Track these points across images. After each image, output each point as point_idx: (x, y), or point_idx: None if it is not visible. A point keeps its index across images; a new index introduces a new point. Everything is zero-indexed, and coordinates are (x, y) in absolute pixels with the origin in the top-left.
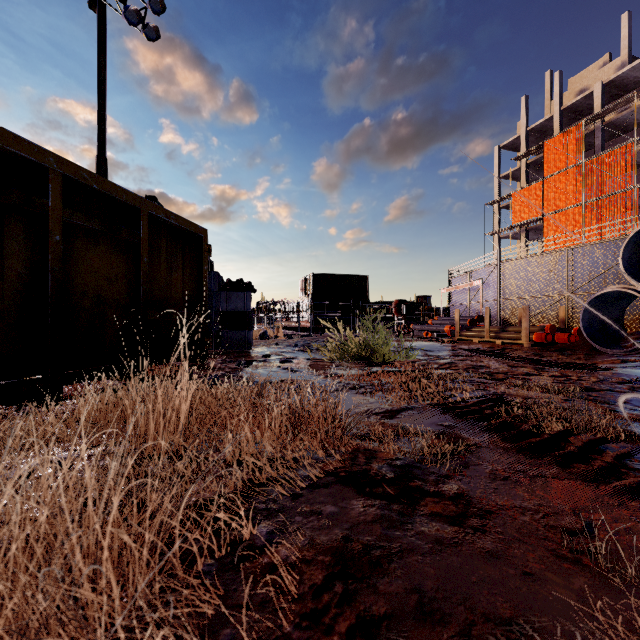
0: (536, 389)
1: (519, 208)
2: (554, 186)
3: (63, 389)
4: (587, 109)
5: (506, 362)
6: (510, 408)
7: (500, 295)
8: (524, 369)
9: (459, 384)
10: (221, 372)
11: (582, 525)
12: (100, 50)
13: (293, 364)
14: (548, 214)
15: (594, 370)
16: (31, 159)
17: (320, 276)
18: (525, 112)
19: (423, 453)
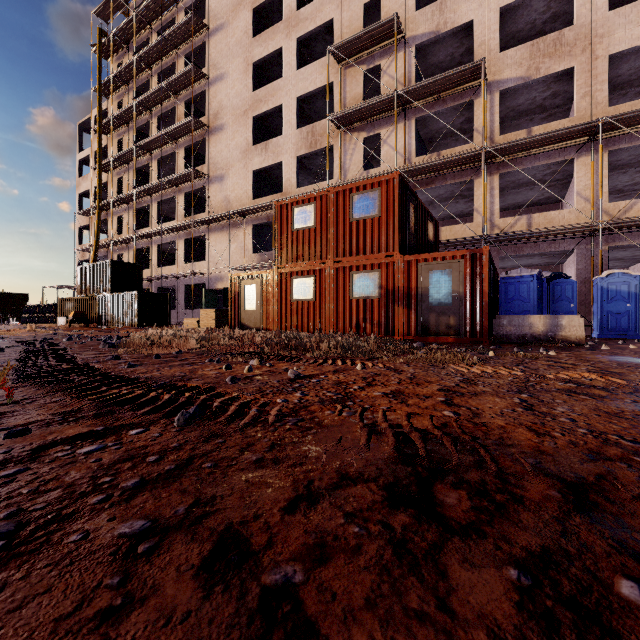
0: None
1: None
2: None
3: None
4: None
5: None
6: None
7: None
8: None
9: None
10: None
11: None
12: None
13: None
14: None
15: None
16: None
17: None
18: None
19: None
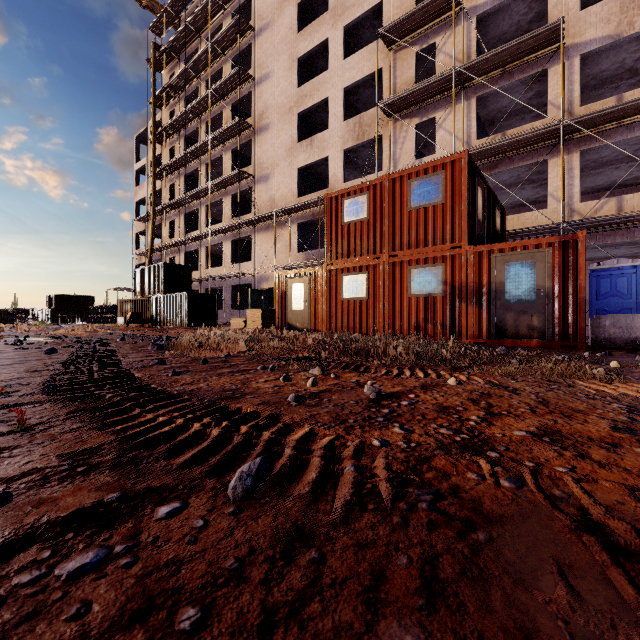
0: None
1: None
2: None
3: None
4: None
5: None
6: None
7: None
8: None
9: None
10: None
11: None
12: None
13: None
14: None
15: None
16: None
17: (60, 296)
18: None
19: None
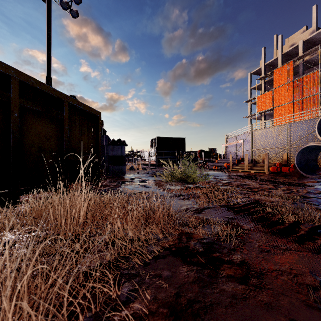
0: (275, 197)
1: (261, 104)
2: (278, 93)
3: (22, 197)
4: (295, 54)
5: (258, 182)
6: (264, 208)
7: (252, 147)
8: (267, 186)
9: (234, 194)
10: (108, 187)
11: (318, 282)
12: (48, 22)
13: (146, 183)
14: (275, 107)
15: (305, 186)
16: (0, 70)
17: (160, 138)
18: (264, 55)
19: (218, 234)
